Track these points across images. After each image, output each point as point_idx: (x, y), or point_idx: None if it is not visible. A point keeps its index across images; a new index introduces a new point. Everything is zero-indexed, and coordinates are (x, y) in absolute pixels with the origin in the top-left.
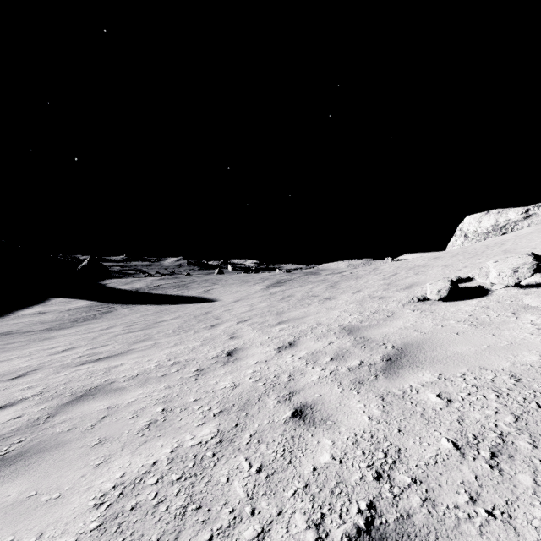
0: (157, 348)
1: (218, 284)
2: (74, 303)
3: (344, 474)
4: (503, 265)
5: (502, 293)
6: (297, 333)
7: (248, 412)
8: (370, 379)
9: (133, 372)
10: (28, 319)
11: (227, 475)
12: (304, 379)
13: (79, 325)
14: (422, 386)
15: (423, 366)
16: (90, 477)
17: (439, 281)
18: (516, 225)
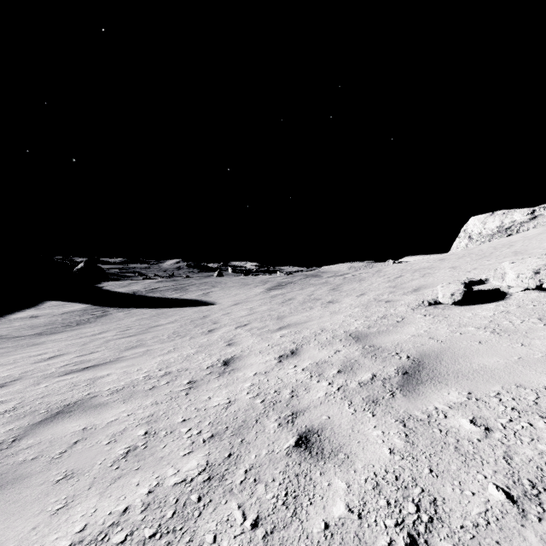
0: (149, 356)
1: (217, 287)
2: (69, 307)
3: (366, 537)
4: (521, 266)
5: (522, 297)
6: (299, 340)
7: (243, 437)
8: (386, 398)
9: (119, 384)
10: (19, 323)
11: (214, 531)
12: (309, 395)
13: (71, 330)
14: (450, 408)
15: (446, 382)
16: (43, 529)
17: (450, 283)
18: (521, 226)
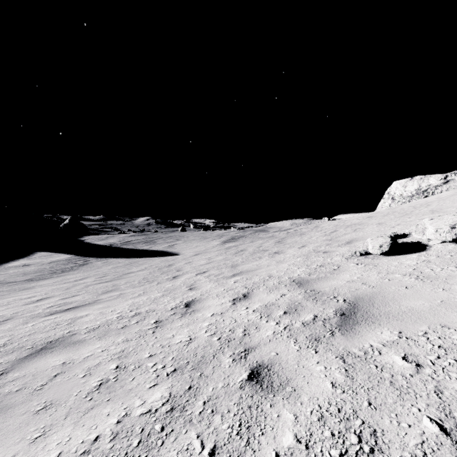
0: (122, 299)
1: (181, 240)
2: (55, 257)
3: None
4: (439, 222)
5: (440, 248)
6: (250, 285)
7: (202, 371)
8: (327, 336)
9: (96, 323)
10: (13, 270)
11: None
12: (259, 334)
13: (57, 276)
14: (383, 346)
15: (379, 322)
16: None
17: (378, 237)
18: (436, 189)
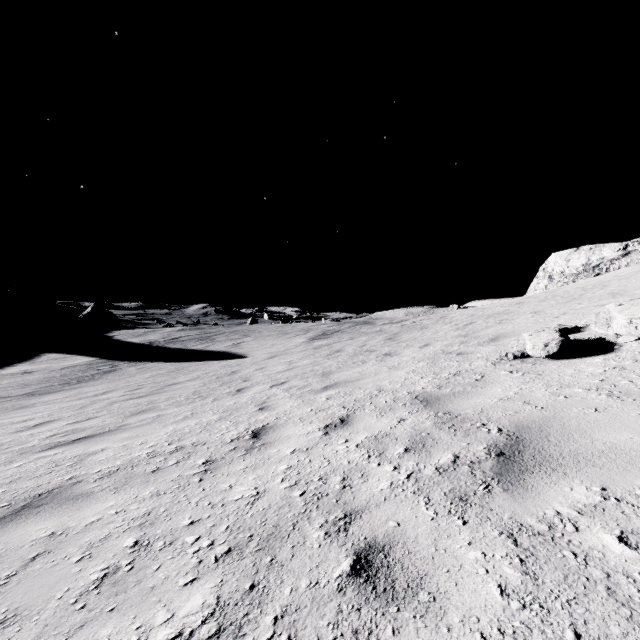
0: (159, 424)
1: (250, 336)
2: (70, 360)
3: None
4: (633, 309)
5: (637, 348)
6: (350, 403)
7: (274, 554)
8: (479, 494)
9: (114, 463)
10: (8, 380)
11: None
12: (367, 486)
13: (70, 389)
14: (580, 514)
15: (563, 469)
16: None
17: (540, 331)
18: (612, 264)
